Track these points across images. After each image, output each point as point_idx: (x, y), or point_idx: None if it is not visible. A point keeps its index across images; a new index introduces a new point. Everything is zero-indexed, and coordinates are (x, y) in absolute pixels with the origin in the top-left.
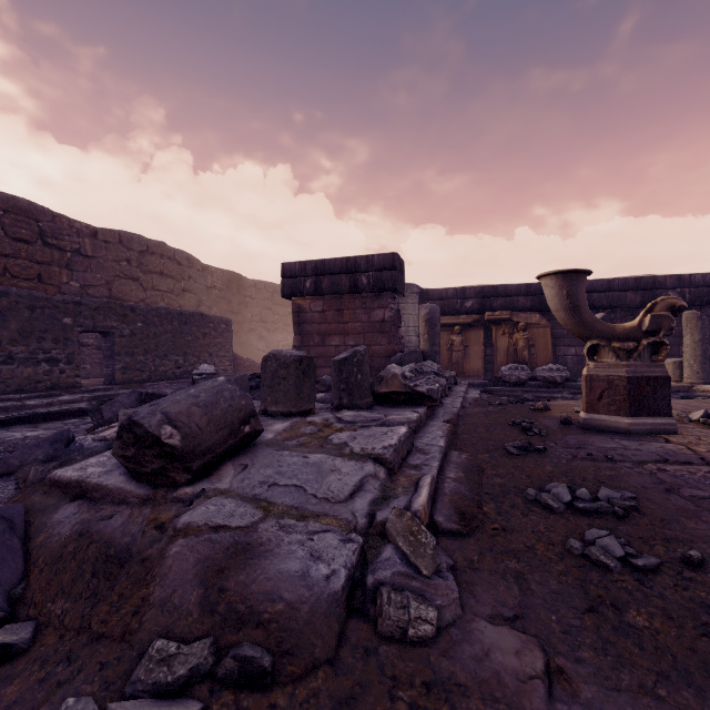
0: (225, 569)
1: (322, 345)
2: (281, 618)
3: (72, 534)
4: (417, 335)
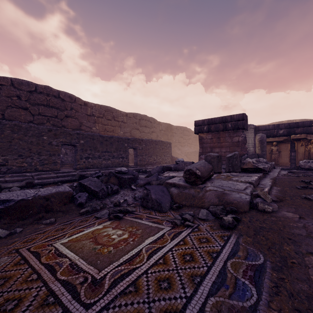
0: (221, 196)
1: (211, 152)
2: (237, 203)
3: (178, 192)
4: (253, 147)
